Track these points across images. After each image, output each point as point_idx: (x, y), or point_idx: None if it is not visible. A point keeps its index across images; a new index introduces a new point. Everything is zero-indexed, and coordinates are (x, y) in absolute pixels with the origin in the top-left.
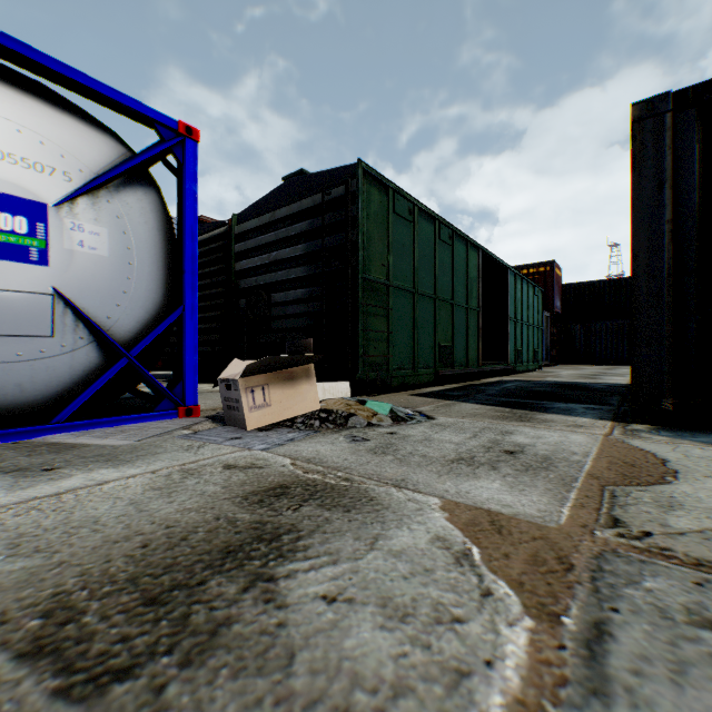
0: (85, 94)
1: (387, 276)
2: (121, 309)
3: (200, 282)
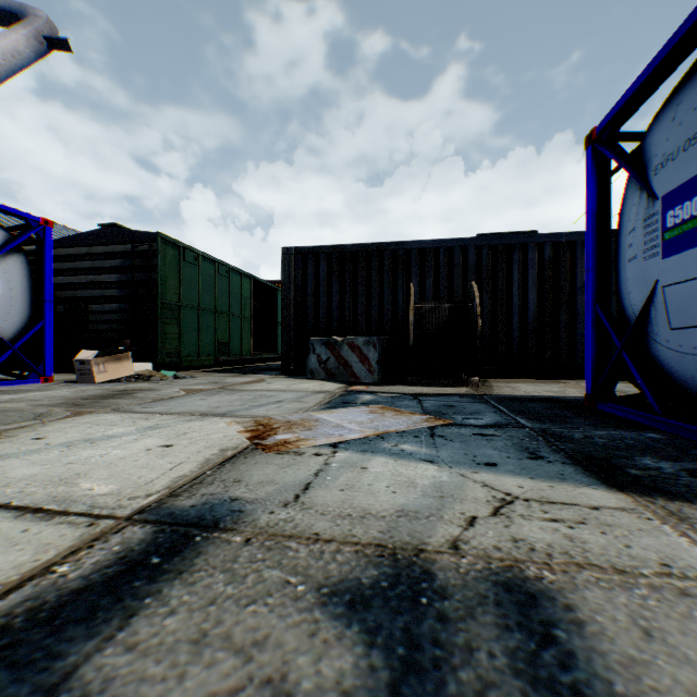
0: None
1: (179, 300)
2: (8, 323)
3: None
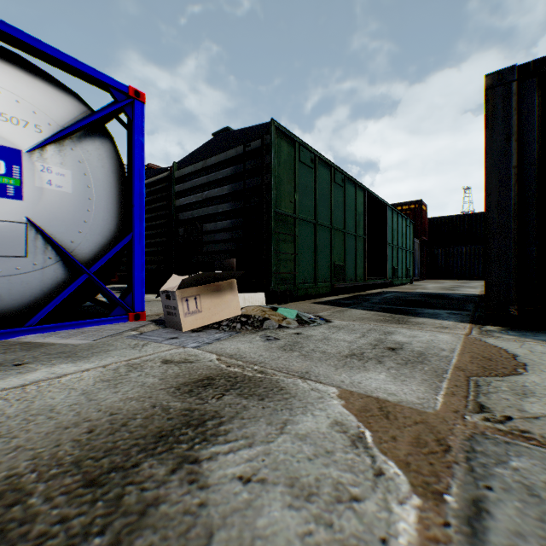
0: (53, 63)
1: (294, 210)
2: (83, 235)
3: (148, 215)
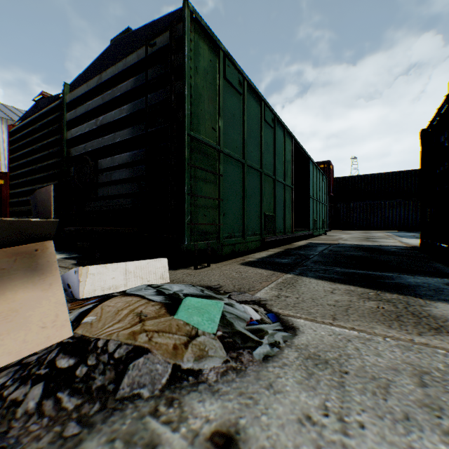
0: None
1: (218, 141)
2: None
3: (40, 153)
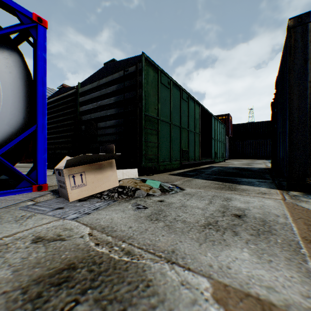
0: None
1: (157, 114)
2: None
3: (62, 117)
